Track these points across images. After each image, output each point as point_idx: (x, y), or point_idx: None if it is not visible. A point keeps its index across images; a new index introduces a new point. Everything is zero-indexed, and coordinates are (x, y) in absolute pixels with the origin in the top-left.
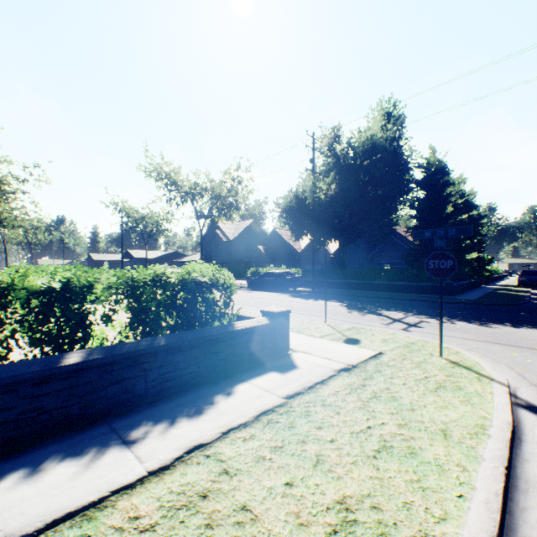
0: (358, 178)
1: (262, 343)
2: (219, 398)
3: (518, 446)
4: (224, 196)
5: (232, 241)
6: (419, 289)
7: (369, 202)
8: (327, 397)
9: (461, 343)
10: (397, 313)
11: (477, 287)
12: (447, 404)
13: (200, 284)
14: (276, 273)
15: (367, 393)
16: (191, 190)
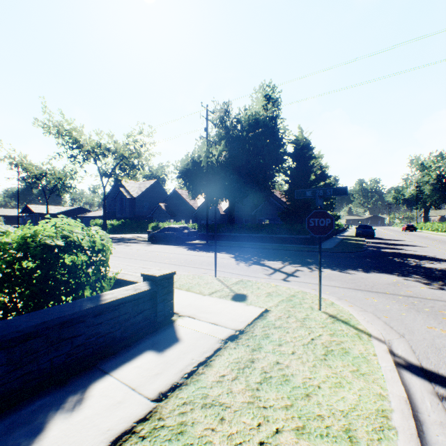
0: (245, 148)
1: (140, 313)
2: (55, 418)
3: (422, 435)
4: (127, 157)
5: (135, 198)
6: (292, 241)
7: (253, 168)
8: (210, 389)
9: (332, 292)
10: (277, 263)
11: (330, 237)
12: (341, 380)
13: (58, 247)
14: (174, 227)
15: (257, 373)
16: (94, 150)
